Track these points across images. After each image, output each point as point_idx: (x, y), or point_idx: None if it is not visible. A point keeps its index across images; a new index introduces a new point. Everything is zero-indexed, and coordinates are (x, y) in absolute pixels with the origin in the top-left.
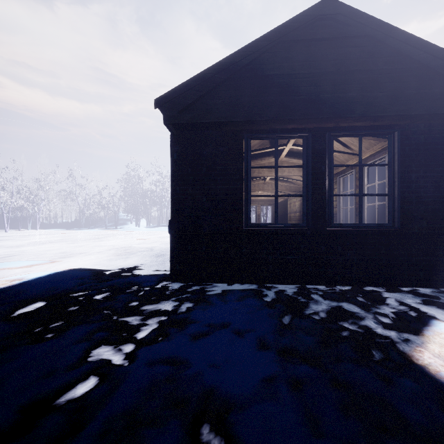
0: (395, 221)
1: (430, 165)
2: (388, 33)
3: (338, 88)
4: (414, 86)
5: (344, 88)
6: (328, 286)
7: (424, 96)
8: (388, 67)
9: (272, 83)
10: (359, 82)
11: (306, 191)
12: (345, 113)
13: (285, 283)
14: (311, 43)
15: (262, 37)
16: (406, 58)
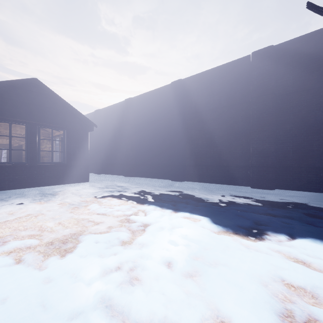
0: (65, 161)
1: (77, 143)
2: (59, 99)
3: (41, 112)
4: (69, 118)
5: (43, 112)
6: (38, 187)
7: (72, 121)
8: (60, 109)
9: (7, 101)
10: (49, 112)
11: (27, 148)
12: (43, 122)
13: (15, 189)
14: (28, 91)
15: (2, 82)
16: (66, 108)
